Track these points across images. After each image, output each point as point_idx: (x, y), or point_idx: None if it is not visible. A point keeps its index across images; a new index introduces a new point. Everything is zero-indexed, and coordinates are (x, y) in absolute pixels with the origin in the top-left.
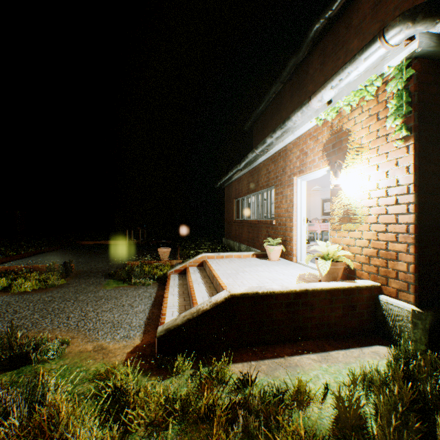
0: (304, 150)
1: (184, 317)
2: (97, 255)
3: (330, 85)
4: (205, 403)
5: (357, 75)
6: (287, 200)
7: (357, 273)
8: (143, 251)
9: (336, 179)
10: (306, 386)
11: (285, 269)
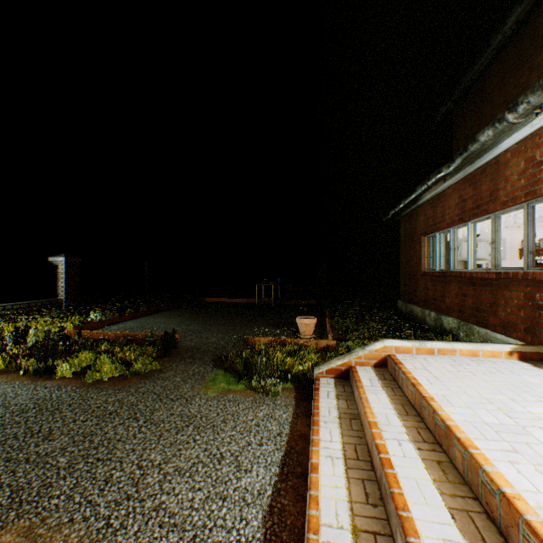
0: None
1: None
2: (215, 320)
3: None
4: None
5: None
6: None
7: None
8: (275, 318)
9: None
10: None
11: None
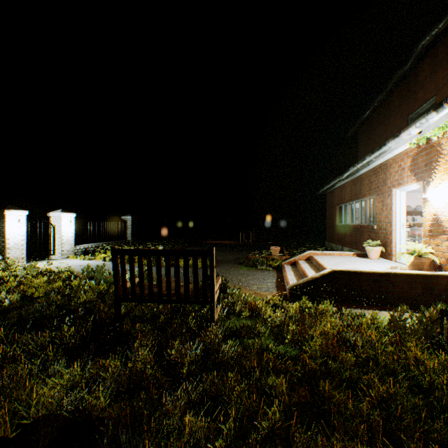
0: (402, 166)
1: (303, 281)
2: (224, 250)
3: (414, 126)
4: (319, 310)
5: (434, 120)
6: (386, 208)
7: (443, 268)
8: (255, 250)
9: (424, 194)
10: (379, 320)
11: (381, 264)
